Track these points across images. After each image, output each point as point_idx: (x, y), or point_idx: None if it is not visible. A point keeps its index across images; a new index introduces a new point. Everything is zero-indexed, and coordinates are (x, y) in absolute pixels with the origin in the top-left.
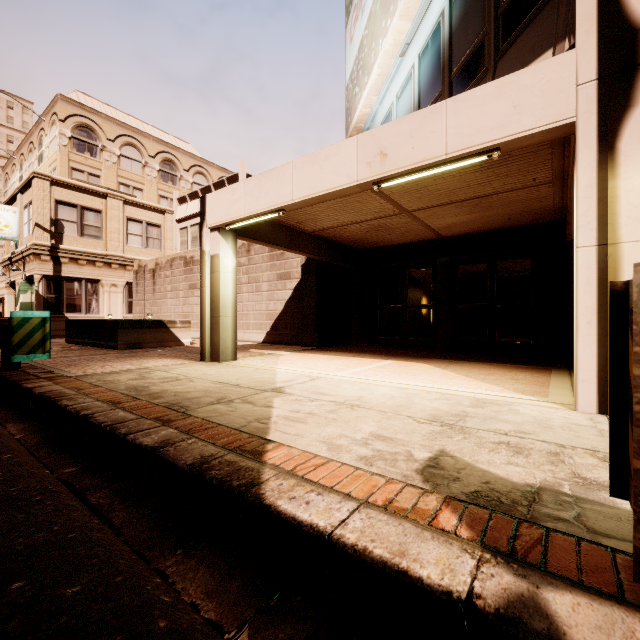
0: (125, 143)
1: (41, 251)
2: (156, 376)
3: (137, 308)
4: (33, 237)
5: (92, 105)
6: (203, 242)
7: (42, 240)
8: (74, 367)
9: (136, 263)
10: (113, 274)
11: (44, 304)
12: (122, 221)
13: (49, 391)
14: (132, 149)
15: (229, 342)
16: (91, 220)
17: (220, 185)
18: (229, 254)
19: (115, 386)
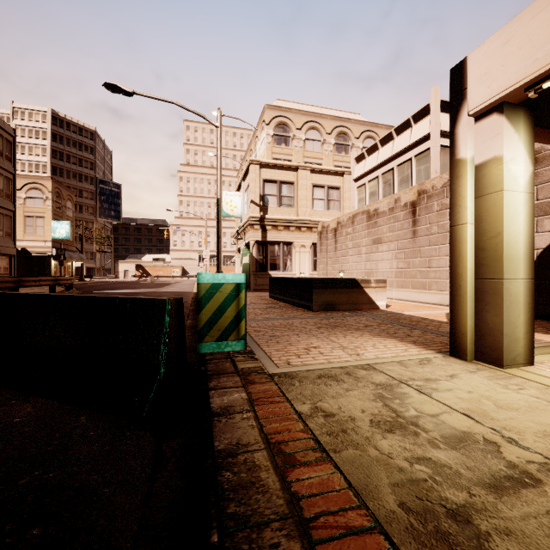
0: (308, 128)
1: (254, 222)
2: (423, 417)
3: (321, 266)
4: (249, 212)
5: (286, 107)
6: (458, 145)
7: (254, 213)
8: (275, 344)
9: (320, 225)
10: (302, 236)
11: (256, 264)
12: (309, 188)
13: (233, 450)
14: (313, 132)
15: (519, 328)
16: (286, 192)
17: (403, 127)
18: (519, 154)
19: (361, 468)
